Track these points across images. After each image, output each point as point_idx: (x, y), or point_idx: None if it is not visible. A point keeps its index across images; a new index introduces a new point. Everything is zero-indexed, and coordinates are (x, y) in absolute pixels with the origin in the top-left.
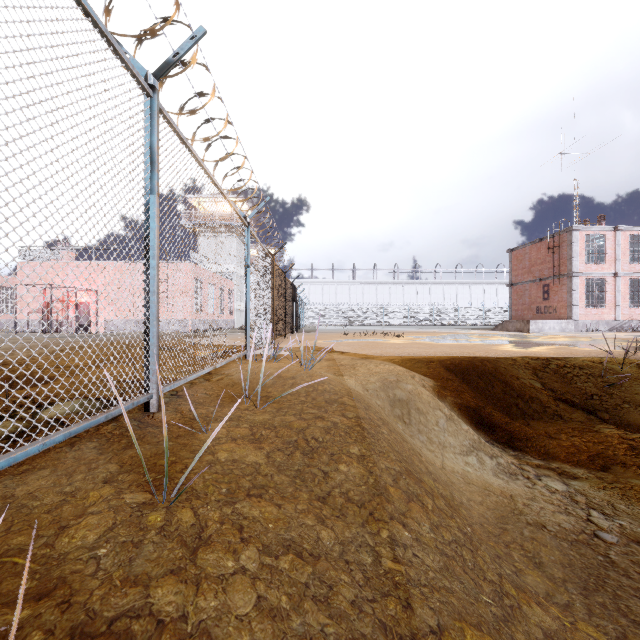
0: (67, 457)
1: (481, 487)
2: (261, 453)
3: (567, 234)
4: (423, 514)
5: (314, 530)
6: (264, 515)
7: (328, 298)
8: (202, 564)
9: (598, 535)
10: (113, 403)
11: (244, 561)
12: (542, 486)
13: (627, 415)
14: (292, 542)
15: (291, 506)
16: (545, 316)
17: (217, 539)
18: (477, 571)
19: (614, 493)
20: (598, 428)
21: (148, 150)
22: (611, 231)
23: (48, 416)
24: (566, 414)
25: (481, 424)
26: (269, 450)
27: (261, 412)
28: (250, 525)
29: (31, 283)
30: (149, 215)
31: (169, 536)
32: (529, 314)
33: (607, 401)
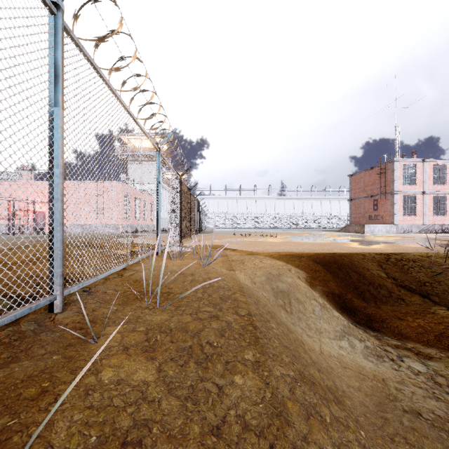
0: None
1: (356, 371)
2: (152, 365)
3: (390, 164)
4: (323, 432)
5: None
6: None
7: (222, 209)
8: None
9: None
10: (24, 302)
11: None
12: (406, 368)
13: None
14: None
15: None
16: (375, 222)
17: None
18: None
19: None
20: (434, 310)
21: (52, 64)
22: (420, 162)
23: None
24: (407, 298)
25: (345, 308)
26: (162, 360)
27: (160, 311)
28: None
29: None
30: (53, 126)
31: None
32: (363, 220)
33: (437, 287)
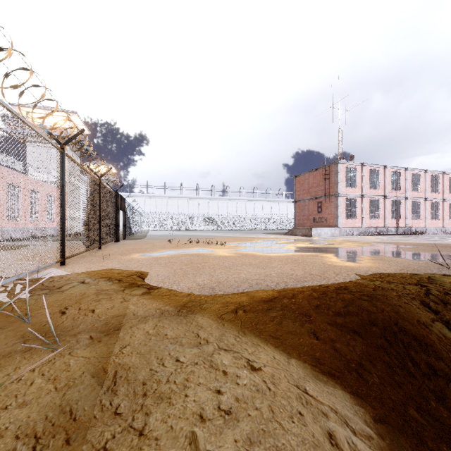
0: None
1: None
2: None
3: (334, 166)
4: None
5: None
6: None
7: (161, 209)
8: None
9: None
10: None
11: None
12: None
13: None
14: None
15: None
16: (319, 224)
17: None
18: None
19: None
20: None
21: None
22: (360, 166)
23: None
24: None
25: None
26: None
27: None
28: None
29: None
30: None
31: None
32: (308, 223)
33: None
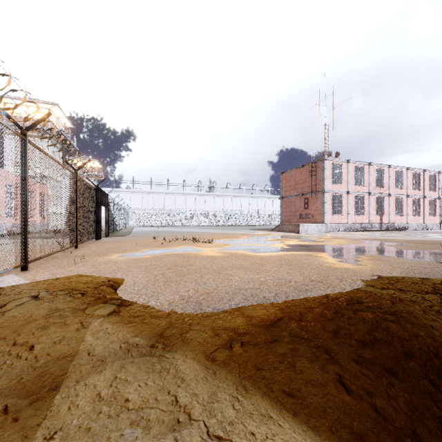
0: None
1: None
2: None
3: (321, 162)
4: None
5: None
6: None
7: (147, 204)
8: None
9: None
10: None
11: None
12: None
13: None
14: None
15: None
16: (306, 220)
17: None
18: None
19: None
20: None
21: None
22: (345, 163)
23: None
24: None
25: None
26: None
27: None
28: None
29: None
30: None
31: None
32: (294, 219)
33: None
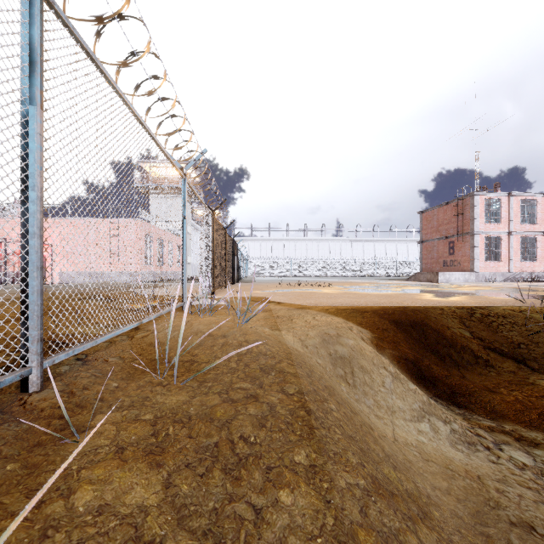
0: None
1: (442, 465)
2: (158, 477)
3: (469, 198)
4: None
5: None
6: None
7: (265, 253)
8: None
9: None
10: None
11: None
12: (507, 460)
13: None
14: None
15: None
16: (451, 268)
17: None
18: None
19: None
20: (533, 379)
21: (26, 46)
22: (506, 196)
23: None
24: (497, 363)
25: (421, 378)
26: (173, 467)
27: (178, 388)
28: None
29: None
30: (27, 132)
31: None
32: (437, 267)
33: (534, 350)
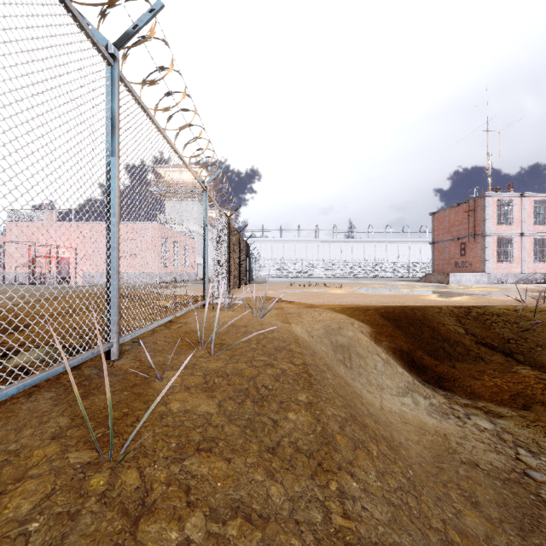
0: (21, 409)
1: (417, 426)
2: (213, 402)
3: (481, 200)
4: (369, 461)
5: (263, 486)
6: (213, 472)
7: (277, 254)
8: (142, 538)
9: (528, 474)
10: (78, 351)
11: (189, 530)
12: (472, 425)
13: (540, 357)
14: (241, 503)
15: (241, 460)
16: (462, 270)
17: (161, 505)
18: (423, 519)
19: (537, 431)
20: (516, 369)
21: (109, 115)
22: (518, 197)
23: (13, 364)
24: (487, 356)
25: (413, 366)
26: (221, 399)
27: (215, 359)
28: (198, 485)
29: (18, 241)
30: (110, 176)
31: (110, 503)
32: (448, 268)
33: (522, 345)
